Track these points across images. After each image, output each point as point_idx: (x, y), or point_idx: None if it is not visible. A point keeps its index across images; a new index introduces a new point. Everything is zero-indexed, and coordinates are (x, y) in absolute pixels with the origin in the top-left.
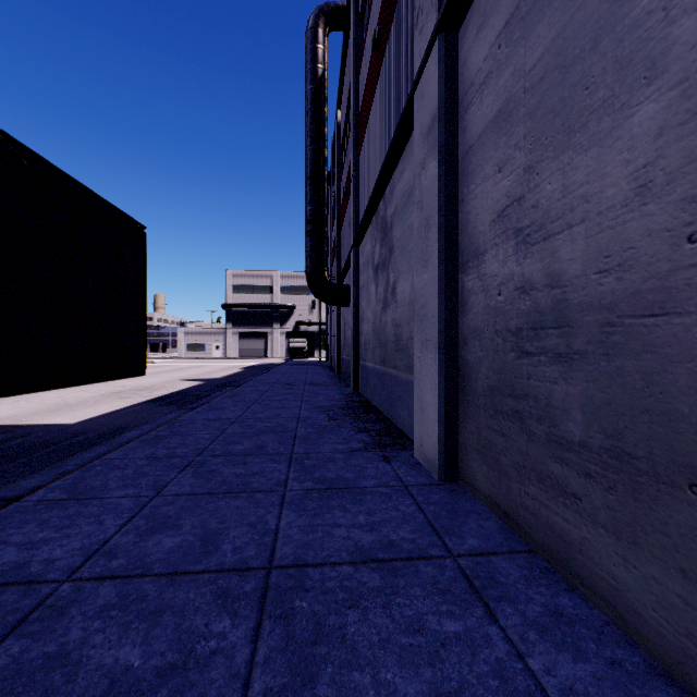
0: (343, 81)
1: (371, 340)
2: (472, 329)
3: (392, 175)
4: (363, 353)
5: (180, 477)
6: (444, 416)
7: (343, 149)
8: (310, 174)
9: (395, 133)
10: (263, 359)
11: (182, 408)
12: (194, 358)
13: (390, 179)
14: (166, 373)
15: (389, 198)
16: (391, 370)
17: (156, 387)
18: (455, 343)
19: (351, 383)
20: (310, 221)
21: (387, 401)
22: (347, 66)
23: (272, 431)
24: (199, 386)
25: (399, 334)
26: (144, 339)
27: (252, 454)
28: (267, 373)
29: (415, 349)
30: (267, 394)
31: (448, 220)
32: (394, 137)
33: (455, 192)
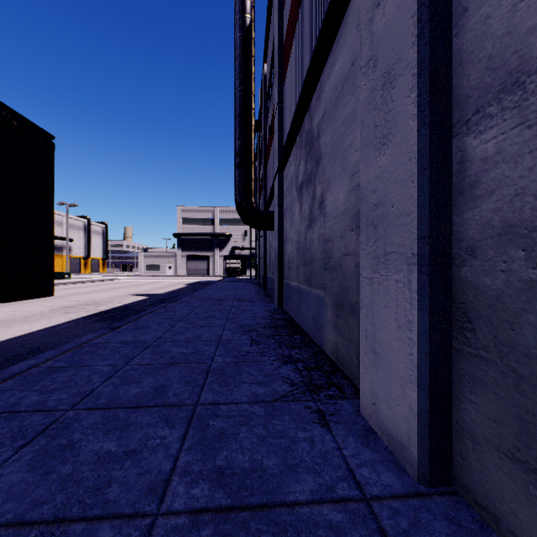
0: (268, 35)
1: (295, 259)
2: (496, 227)
3: (319, 78)
4: (286, 272)
5: (8, 464)
6: (429, 377)
7: (269, 97)
8: (239, 112)
9: (328, 5)
10: (205, 277)
11: (105, 328)
12: (151, 276)
13: (317, 84)
14: (121, 288)
15: (315, 106)
16: (318, 291)
17: (105, 301)
18: (446, 256)
19: (275, 300)
20: (239, 154)
21: (313, 323)
22: (272, 19)
23: (184, 361)
24: (143, 300)
25: (328, 251)
26: (50, 256)
27: (143, 405)
28: (204, 288)
29: (361, 266)
30: (196, 311)
31: (434, 50)
32: (326, 14)
33: (446, 4)
